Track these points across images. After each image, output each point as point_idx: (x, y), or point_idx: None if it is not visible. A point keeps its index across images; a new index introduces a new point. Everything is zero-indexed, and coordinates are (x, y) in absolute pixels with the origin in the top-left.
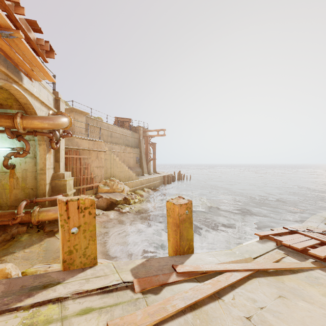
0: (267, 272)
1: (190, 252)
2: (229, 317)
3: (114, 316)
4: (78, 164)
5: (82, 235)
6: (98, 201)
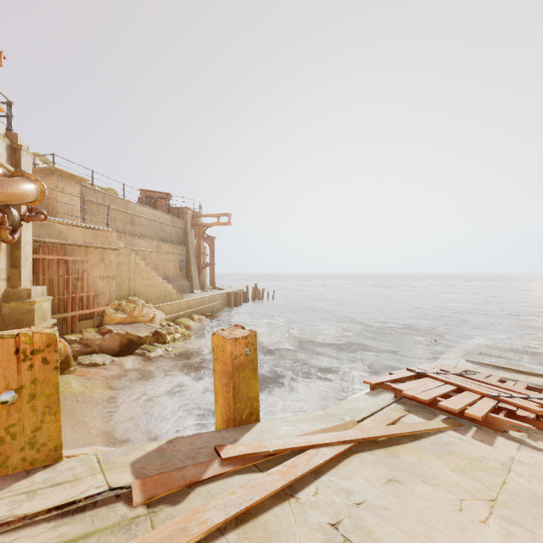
0: (375, 443)
1: (253, 421)
2: (303, 527)
3: None
4: (62, 273)
5: (26, 405)
6: (103, 339)
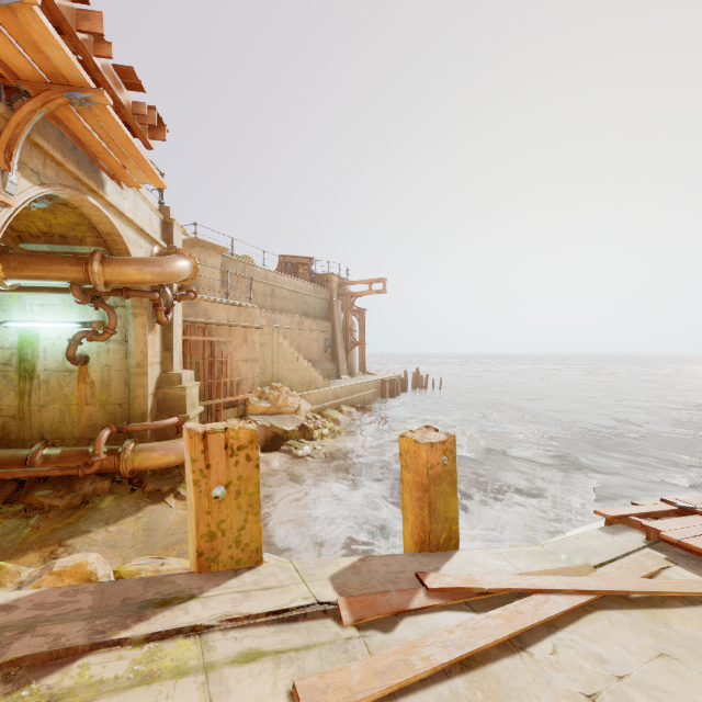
0: (627, 600)
1: (451, 547)
2: (547, 691)
3: (305, 670)
4: (207, 355)
5: (233, 502)
6: None
